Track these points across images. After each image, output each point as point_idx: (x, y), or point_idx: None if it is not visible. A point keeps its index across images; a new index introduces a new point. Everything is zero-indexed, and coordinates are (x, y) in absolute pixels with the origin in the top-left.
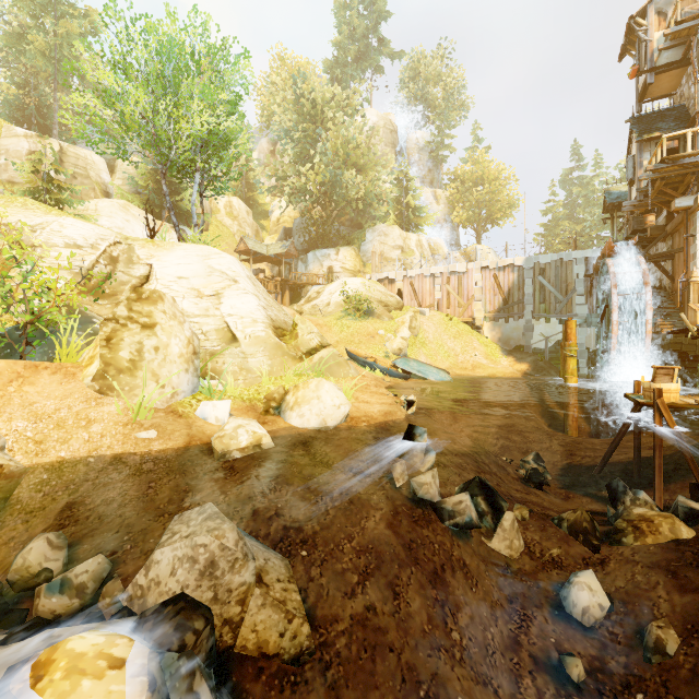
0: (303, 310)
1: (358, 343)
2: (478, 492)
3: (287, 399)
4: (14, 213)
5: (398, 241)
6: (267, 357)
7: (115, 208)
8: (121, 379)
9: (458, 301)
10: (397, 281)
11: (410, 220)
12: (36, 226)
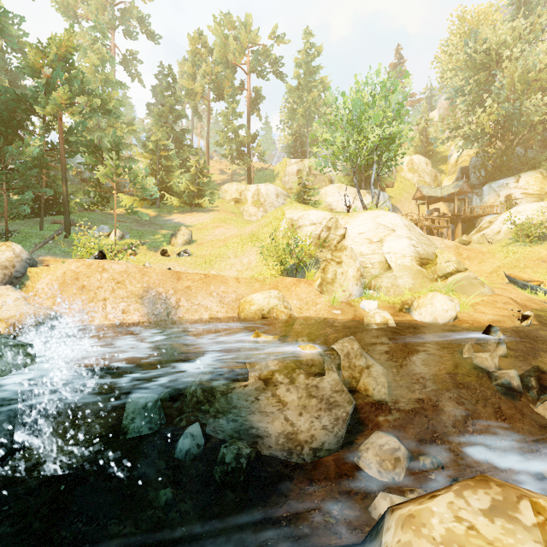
0: (471, 240)
1: (523, 268)
2: (533, 374)
3: (413, 303)
4: (292, 212)
5: None
6: (410, 279)
7: (334, 189)
8: (328, 287)
9: None
10: None
11: None
12: (299, 217)
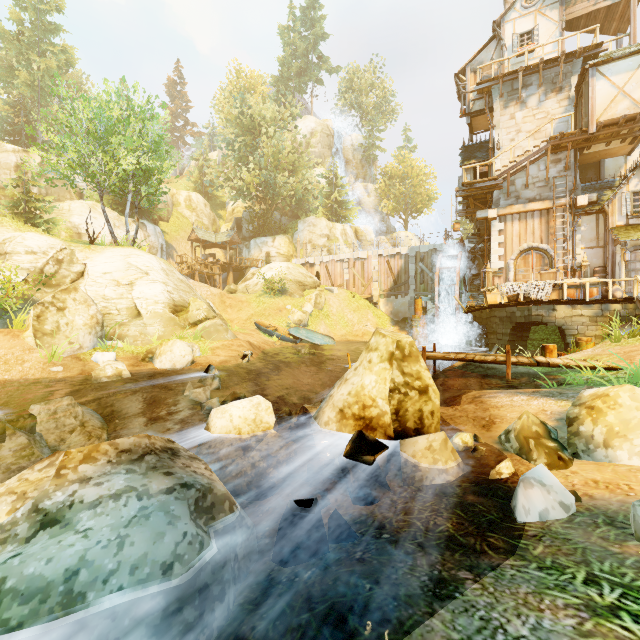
0: (237, 289)
1: (268, 316)
2: (230, 398)
3: (156, 352)
4: None
5: (324, 231)
6: (162, 326)
7: (84, 208)
8: (46, 338)
9: (361, 282)
10: (315, 265)
11: (338, 212)
12: (7, 240)
